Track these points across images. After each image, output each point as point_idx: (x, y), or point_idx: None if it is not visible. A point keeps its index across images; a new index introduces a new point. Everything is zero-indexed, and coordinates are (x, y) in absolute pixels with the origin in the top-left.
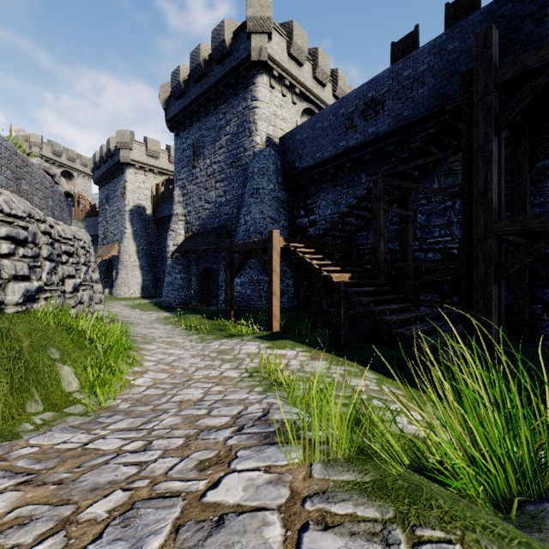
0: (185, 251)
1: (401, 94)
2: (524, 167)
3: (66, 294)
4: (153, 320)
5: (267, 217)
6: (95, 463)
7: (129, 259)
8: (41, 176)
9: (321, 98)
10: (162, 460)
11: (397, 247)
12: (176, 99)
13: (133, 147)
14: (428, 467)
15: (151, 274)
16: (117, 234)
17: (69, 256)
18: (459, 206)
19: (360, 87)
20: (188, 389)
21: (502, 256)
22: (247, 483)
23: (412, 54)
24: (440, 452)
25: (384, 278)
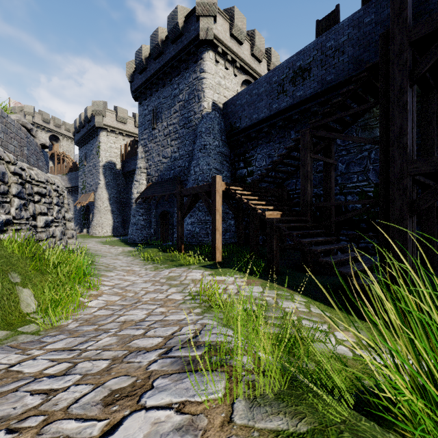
0: (146, 197)
1: (324, 62)
2: (432, 120)
3: (38, 229)
4: (118, 253)
5: (212, 168)
6: (4, 390)
7: (103, 205)
8: (16, 127)
9: (257, 71)
10: (74, 388)
11: (321, 191)
12: (139, 74)
13: (105, 115)
14: (372, 402)
15: (120, 217)
16: (93, 185)
17: (41, 197)
18: (374, 155)
19: (290, 58)
20: (134, 310)
21: (413, 196)
22: (150, 429)
23: (334, 28)
24: (395, 392)
25: (311, 216)
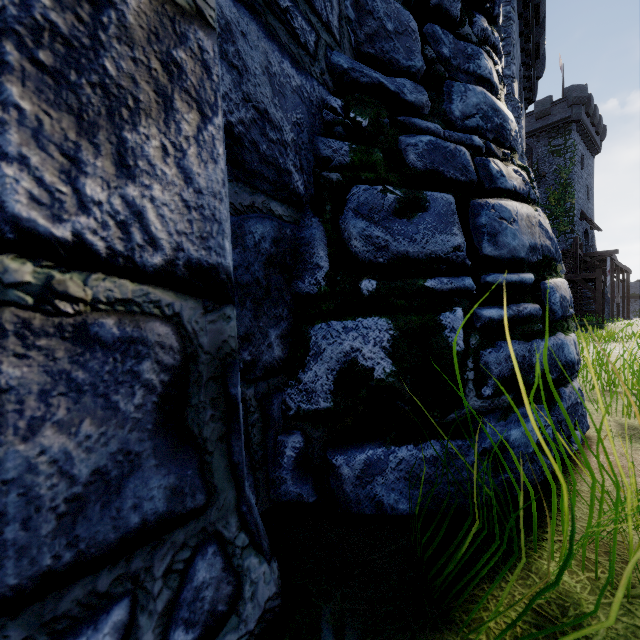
0: None
1: None
2: None
3: None
4: None
5: None
6: None
7: None
8: None
9: None
10: None
11: None
12: None
13: None
14: None
15: None
16: None
17: None
18: None
19: None
20: None
21: None
22: None
23: None
24: None
25: None
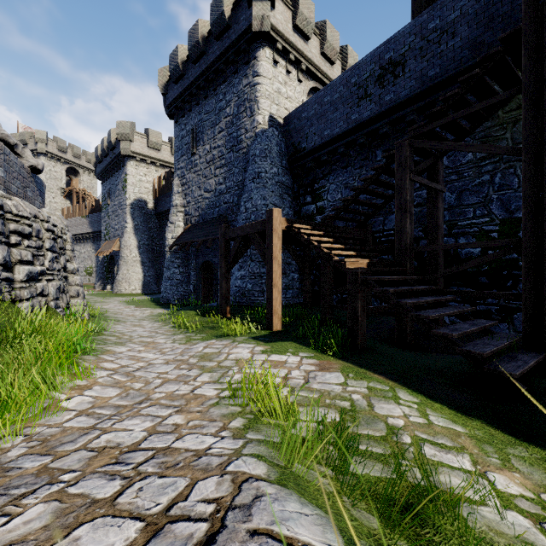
0: (184, 244)
1: (425, 51)
2: None
3: (16, 283)
4: (144, 317)
5: (269, 203)
6: None
7: (130, 254)
8: None
9: (329, 76)
10: None
11: (420, 232)
12: (174, 83)
13: (134, 139)
14: None
15: (153, 269)
16: (118, 229)
17: (23, 238)
18: (500, 179)
19: (376, 49)
20: (131, 420)
21: None
22: None
23: (439, 1)
24: None
25: (411, 265)
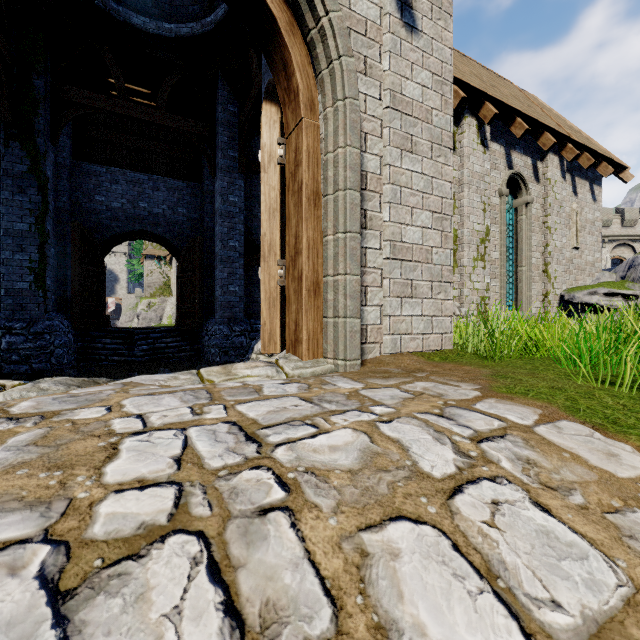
0: None
1: None
2: None
3: None
4: None
5: None
6: None
7: None
8: None
9: (630, 235)
10: None
11: None
12: None
13: None
14: None
15: None
16: None
17: None
18: None
19: None
20: None
21: None
22: None
23: None
24: None
25: None
